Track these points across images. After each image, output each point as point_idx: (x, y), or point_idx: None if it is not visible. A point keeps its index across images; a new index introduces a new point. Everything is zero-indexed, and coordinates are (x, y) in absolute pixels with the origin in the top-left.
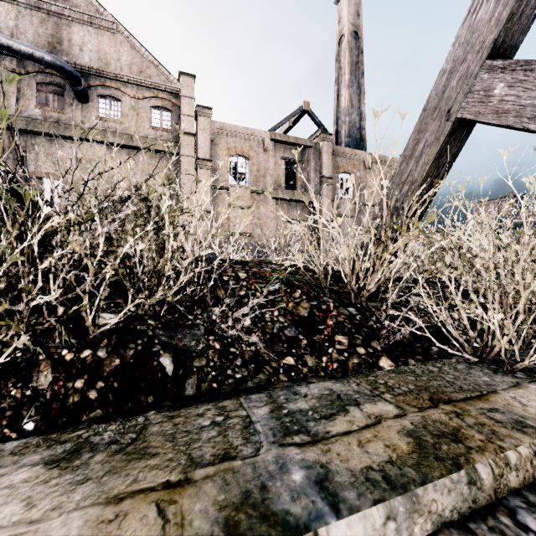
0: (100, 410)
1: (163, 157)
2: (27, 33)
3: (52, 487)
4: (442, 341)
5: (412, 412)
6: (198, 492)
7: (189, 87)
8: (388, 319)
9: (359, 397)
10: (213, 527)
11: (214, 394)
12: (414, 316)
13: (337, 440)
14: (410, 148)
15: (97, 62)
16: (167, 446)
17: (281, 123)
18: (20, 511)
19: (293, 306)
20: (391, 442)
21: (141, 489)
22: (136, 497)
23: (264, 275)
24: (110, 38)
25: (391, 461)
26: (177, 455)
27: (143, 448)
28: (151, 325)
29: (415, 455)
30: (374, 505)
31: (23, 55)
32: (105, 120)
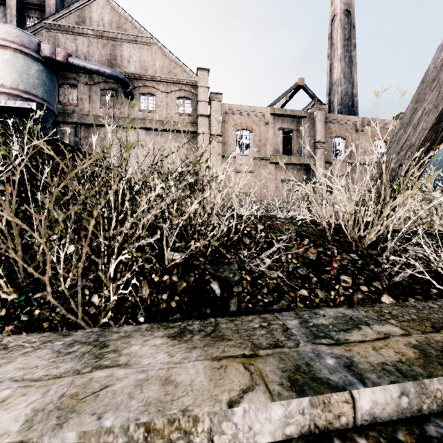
0: (179, 314)
1: (185, 136)
2: (94, 56)
3: (178, 349)
4: (441, 284)
5: (416, 333)
6: (265, 361)
7: (205, 79)
8: (388, 264)
9: (368, 320)
10: (282, 379)
11: (250, 311)
12: (415, 261)
13: (356, 344)
14: (408, 116)
15: (139, 69)
16: (235, 336)
17: (279, 99)
18: (167, 357)
19: (303, 251)
20: (400, 350)
21: (229, 356)
22: (228, 359)
23: (277, 226)
24: (148, 50)
25: (401, 361)
26: (244, 341)
27: (221, 335)
28: (201, 261)
29: (421, 360)
30: (391, 384)
31: (93, 72)
32: (145, 111)
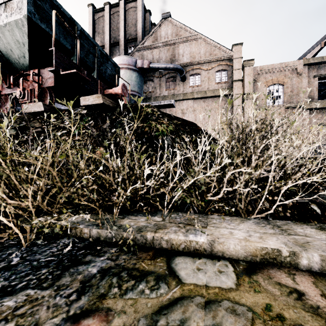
0: (294, 221)
1: (222, 99)
2: (162, 58)
3: None
4: None
5: None
6: None
7: (238, 51)
8: None
9: None
10: None
11: None
12: None
13: None
14: None
15: (189, 59)
16: None
17: (312, 48)
18: None
19: None
20: None
21: None
22: None
23: None
24: (195, 44)
25: None
26: None
27: None
28: (296, 190)
29: None
30: None
31: (163, 69)
32: (193, 87)
